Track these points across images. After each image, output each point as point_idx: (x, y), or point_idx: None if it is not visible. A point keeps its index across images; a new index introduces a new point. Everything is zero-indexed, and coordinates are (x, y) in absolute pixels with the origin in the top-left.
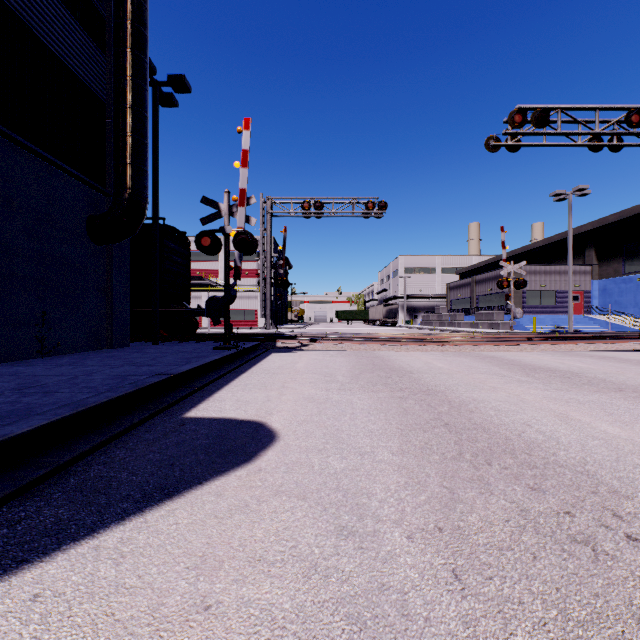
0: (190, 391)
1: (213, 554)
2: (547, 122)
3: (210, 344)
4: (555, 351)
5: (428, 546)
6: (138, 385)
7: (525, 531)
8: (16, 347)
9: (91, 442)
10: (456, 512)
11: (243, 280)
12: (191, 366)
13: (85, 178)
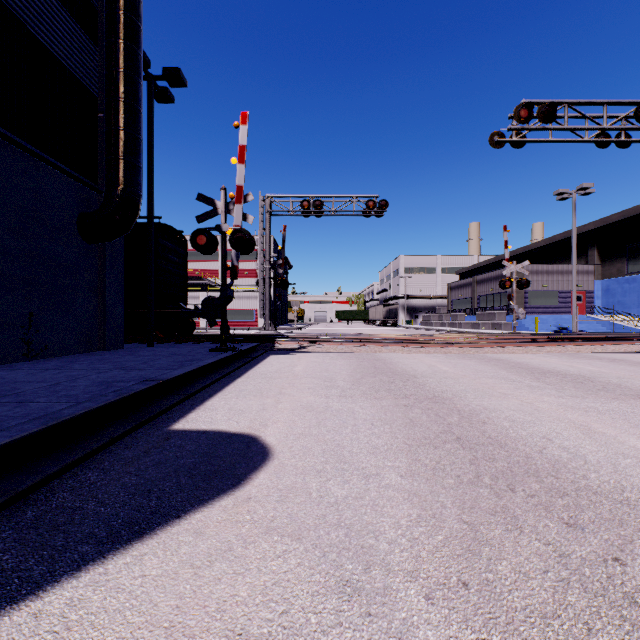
0: (180, 399)
1: (182, 624)
2: (554, 117)
3: (206, 346)
4: (561, 353)
5: (453, 611)
6: (122, 393)
7: (570, 587)
8: (0, 350)
9: (60, 462)
10: (482, 559)
11: (242, 280)
12: (183, 371)
13: (75, 174)
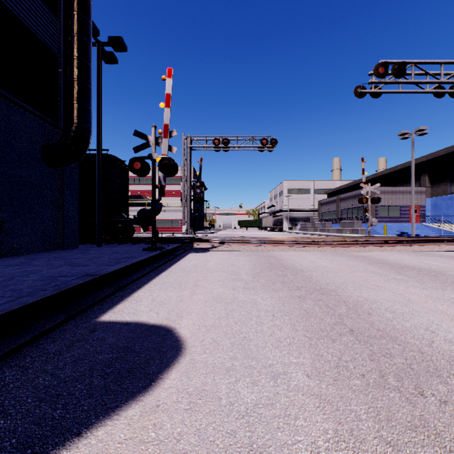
0: (112, 291)
1: None
2: (404, 73)
3: (142, 246)
4: (409, 251)
5: None
6: (60, 288)
7: None
8: None
9: None
10: None
11: (171, 198)
12: (118, 267)
13: (39, 114)
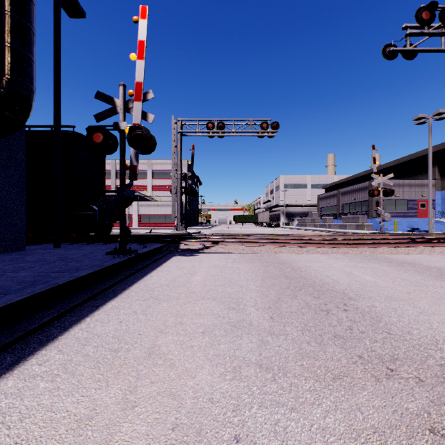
0: None
1: None
2: None
3: (113, 247)
4: None
5: None
6: None
7: None
8: None
9: None
10: None
11: (165, 193)
12: (6, 300)
13: None
